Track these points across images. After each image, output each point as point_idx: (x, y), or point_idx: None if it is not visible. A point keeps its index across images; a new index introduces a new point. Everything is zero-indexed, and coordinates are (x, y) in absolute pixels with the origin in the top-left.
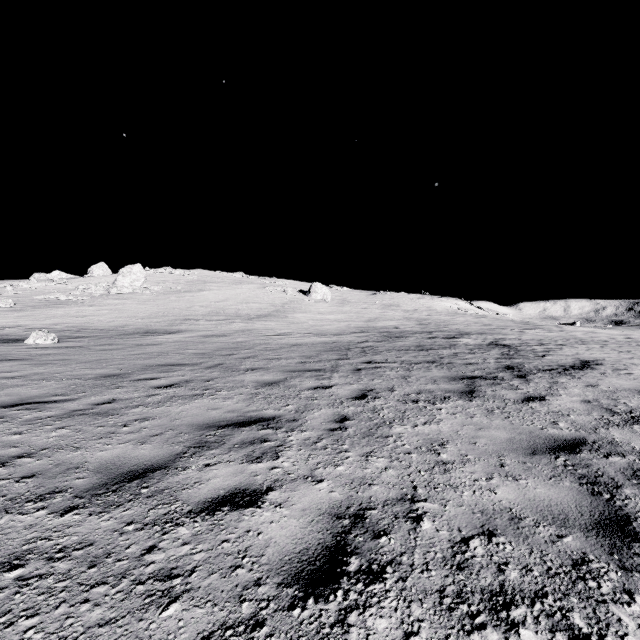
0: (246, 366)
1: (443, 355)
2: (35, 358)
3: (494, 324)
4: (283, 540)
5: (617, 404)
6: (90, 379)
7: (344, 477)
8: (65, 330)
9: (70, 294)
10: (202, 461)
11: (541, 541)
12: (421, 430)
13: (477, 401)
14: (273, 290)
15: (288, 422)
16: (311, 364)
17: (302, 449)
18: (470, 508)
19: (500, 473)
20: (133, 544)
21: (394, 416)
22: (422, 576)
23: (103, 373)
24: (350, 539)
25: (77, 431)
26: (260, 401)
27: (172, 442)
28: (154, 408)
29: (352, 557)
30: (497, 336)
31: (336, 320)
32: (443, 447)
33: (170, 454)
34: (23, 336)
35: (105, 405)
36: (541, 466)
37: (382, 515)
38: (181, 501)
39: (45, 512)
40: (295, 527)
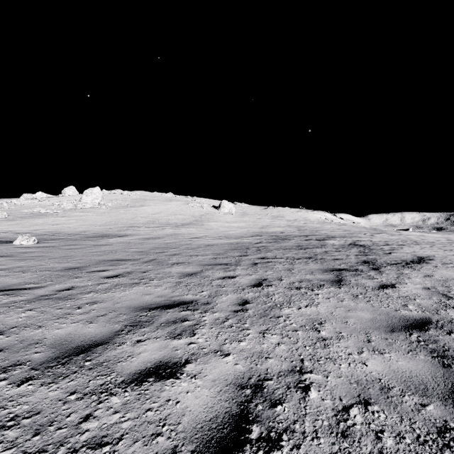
0: (173, 261)
1: (317, 253)
2: (19, 255)
3: (352, 230)
4: (197, 409)
5: (450, 290)
6: (57, 271)
7: (246, 351)
8: (43, 234)
9: (48, 208)
10: (135, 337)
11: (408, 409)
12: (304, 311)
13: (345, 288)
14: (193, 205)
15: (203, 305)
16: (220, 259)
17: (213, 327)
18: (347, 379)
19: (368, 348)
20: (73, 413)
21: (283, 300)
22: (313, 444)
23: (67, 266)
24: (251, 408)
25: (41, 312)
26: (182, 288)
27: (113, 321)
28: (102, 294)
29: (253, 425)
30: (355, 239)
31: (238, 227)
32: (322, 325)
33: (111, 332)
34: (13, 239)
35: (65, 291)
36: (399, 342)
37: (277, 385)
38: (116, 373)
39: (5, 383)
40: (207, 396)
